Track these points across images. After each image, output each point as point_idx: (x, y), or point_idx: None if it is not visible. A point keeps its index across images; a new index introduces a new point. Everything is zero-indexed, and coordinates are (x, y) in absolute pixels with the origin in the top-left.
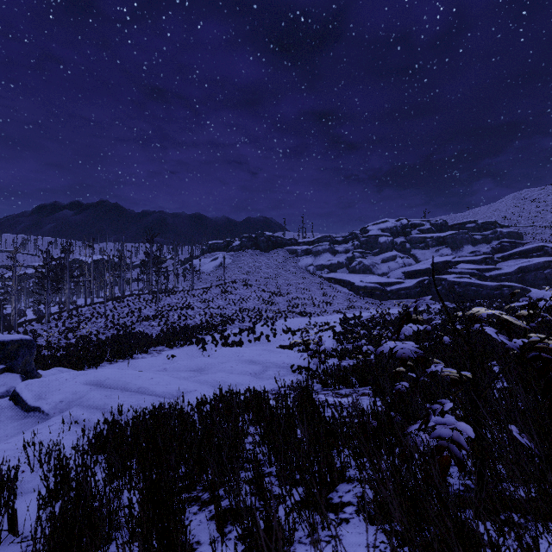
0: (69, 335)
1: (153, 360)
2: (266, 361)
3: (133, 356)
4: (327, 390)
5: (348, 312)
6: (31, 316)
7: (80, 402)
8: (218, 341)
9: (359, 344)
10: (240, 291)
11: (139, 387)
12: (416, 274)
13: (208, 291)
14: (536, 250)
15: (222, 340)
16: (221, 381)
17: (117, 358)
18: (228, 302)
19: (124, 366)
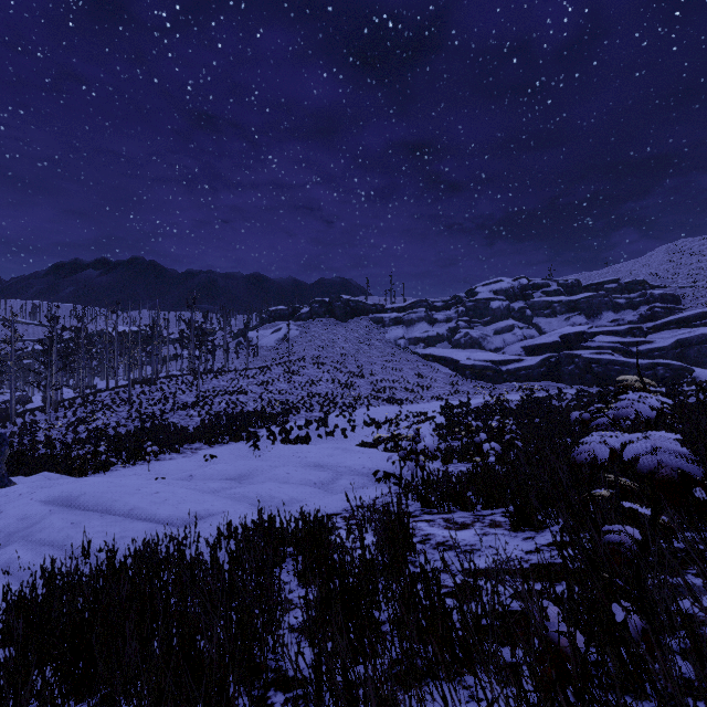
0: (79, 429)
1: (184, 462)
2: (339, 465)
3: (158, 457)
4: (430, 512)
5: (452, 399)
6: (36, 404)
7: (27, 534)
8: (277, 436)
9: (476, 440)
10: (309, 371)
11: (131, 508)
12: (540, 349)
13: (267, 370)
14: (699, 318)
15: (282, 435)
16: (267, 496)
17: (135, 459)
18: (292, 385)
19: (143, 471)
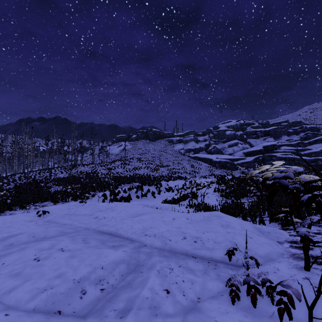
0: None
1: (19, 217)
2: (145, 232)
3: (2, 212)
4: None
5: (211, 177)
6: None
7: None
8: (108, 196)
9: None
10: (134, 163)
11: None
12: (253, 153)
13: (112, 163)
14: None
15: (111, 195)
16: None
17: None
18: (125, 170)
19: None
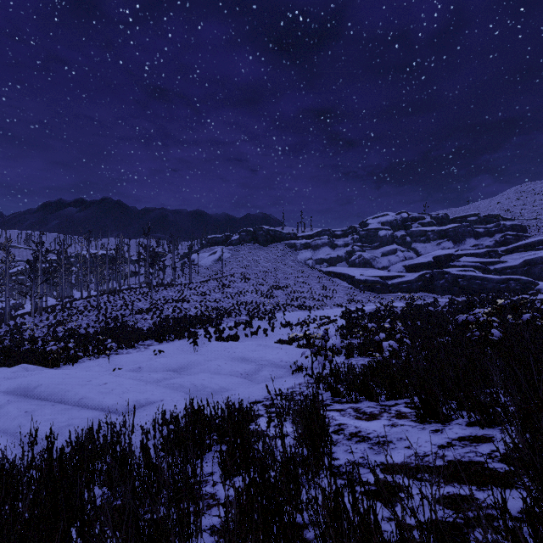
0: (58, 329)
1: (138, 355)
2: (261, 359)
3: (117, 351)
4: (339, 401)
5: (349, 306)
6: (27, 310)
7: None
8: (212, 335)
9: (376, 339)
10: (238, 284)
11: (81, 397)
12: (417, 268)
13: (205, 284)
14: (541, 243)
15: (216, 334)
16: (200, 386)
17: (98, 353)
18: (225, 295)
19: (104, 363)
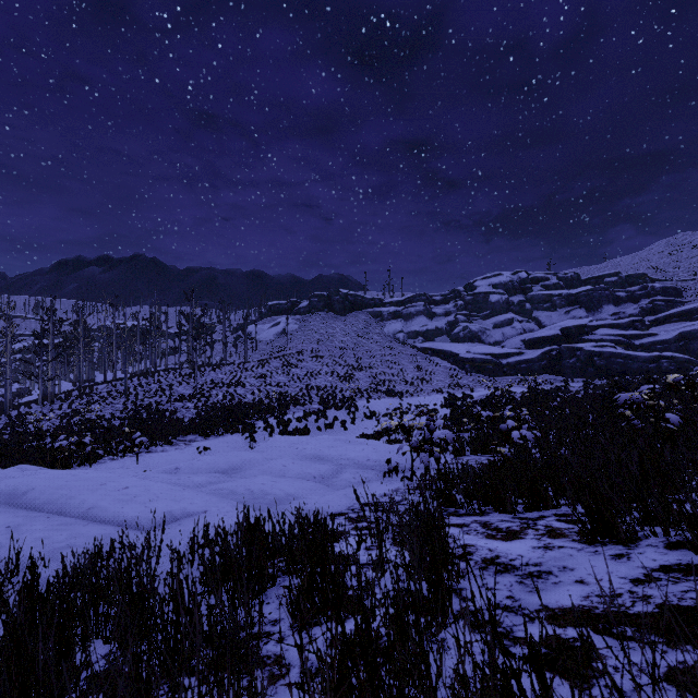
0: (73, 420)
1: (176, 454)
2: (341, 457)
3: (149, 449)
4: (456, 513)
5: (452, 392)
6: (34, 397)
7: None
8: (274, 428)
9: (502, 428)
10: (307, 363)
11: (89, 507)
12: (540, 343)
13: (265, 363)
14: None
15: (279, 427)
16: (259, 492)
17: (124, 451)
18: (291, 378)
19: (131, 464)
